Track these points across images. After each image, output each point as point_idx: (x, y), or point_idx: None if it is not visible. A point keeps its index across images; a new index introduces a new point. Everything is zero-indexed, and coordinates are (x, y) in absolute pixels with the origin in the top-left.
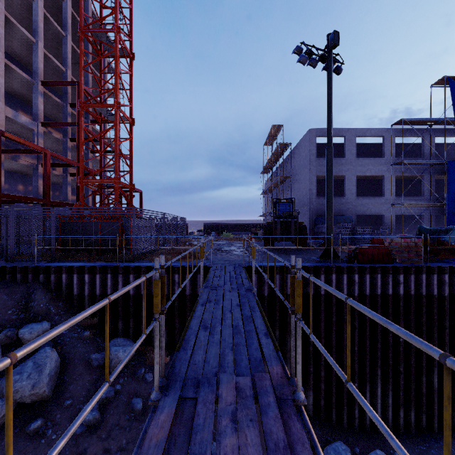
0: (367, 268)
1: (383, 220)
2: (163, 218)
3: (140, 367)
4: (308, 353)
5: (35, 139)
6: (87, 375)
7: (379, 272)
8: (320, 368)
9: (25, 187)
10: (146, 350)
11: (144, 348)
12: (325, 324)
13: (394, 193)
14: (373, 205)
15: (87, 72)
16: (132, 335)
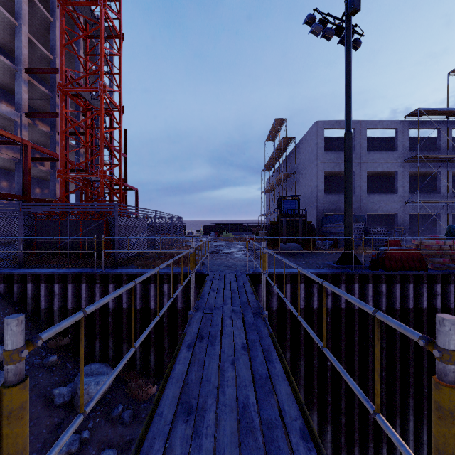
0: (397, 276)
1: (396, 219)
2: (154, 217)
3: (118, 401)
4: (326, 379)
5: (18, 131)
6: (46, 417)
7: (412, 281)
8: (339, 398)
9: (9, 184)
10: (128, 376)
11: (126, 374)
12: (345, 344)
13: (407, 189)
14: (385, 203)
15: (78, 62)
16: (112, 358)
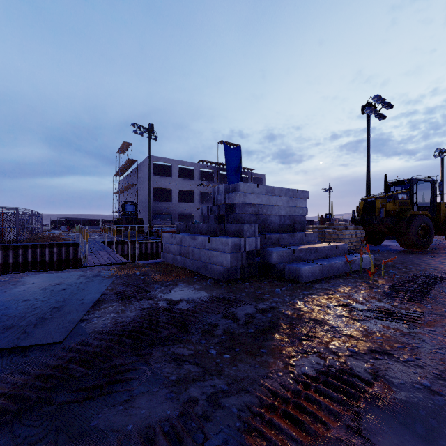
0: None
1: (194, 217)
2: (31, 214)
3: None
4: None
5: None
6: None
7: None
8: None
9: None
10: None
11: None
12: None
13: (199, 201)
14: (188, 208)
15: None
16: None
